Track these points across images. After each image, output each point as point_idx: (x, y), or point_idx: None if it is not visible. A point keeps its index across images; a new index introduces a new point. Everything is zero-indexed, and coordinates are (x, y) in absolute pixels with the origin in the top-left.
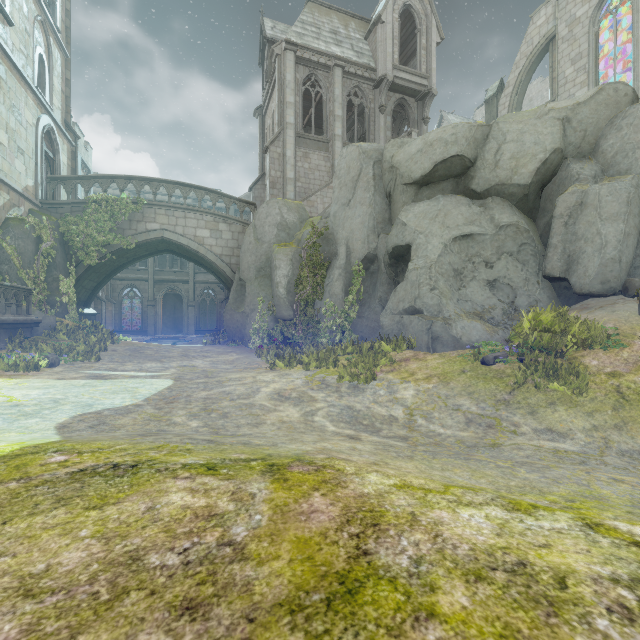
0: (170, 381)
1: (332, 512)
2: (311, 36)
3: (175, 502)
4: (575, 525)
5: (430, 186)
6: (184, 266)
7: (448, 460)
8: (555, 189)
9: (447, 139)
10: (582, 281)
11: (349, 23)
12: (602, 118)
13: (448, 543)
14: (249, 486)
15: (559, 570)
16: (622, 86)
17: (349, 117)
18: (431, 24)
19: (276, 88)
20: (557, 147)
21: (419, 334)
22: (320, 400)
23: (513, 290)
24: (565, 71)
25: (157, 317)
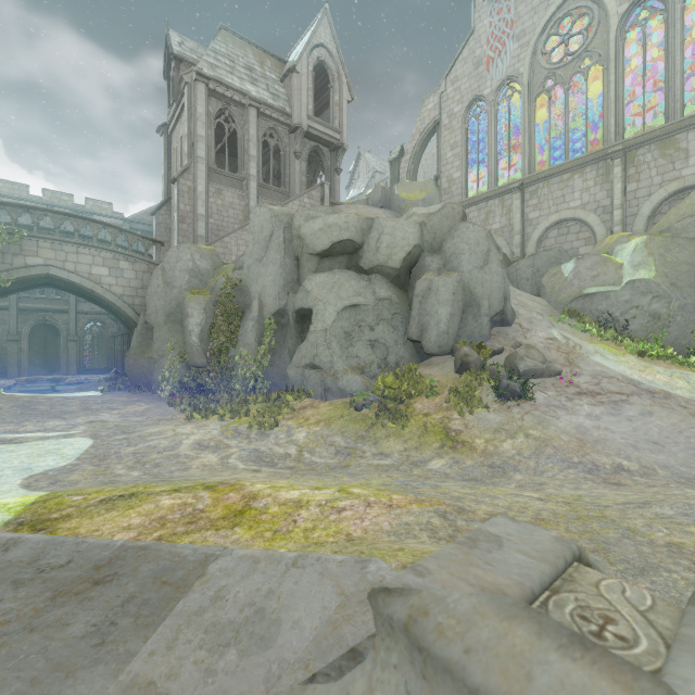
0: (89, 440)
1: (238, 497)
2: (225, 69)
3: (167, 503)
4: (334, 491)
5: (330, 258)
6: (60, 291)
7: (310, 477)
8: (418, 272)
9: (341, 225)
10: (428, 345)
11: (265, 61)
12: (445, 226)
13: (279, 499)
14: (199, 494)
15: (310, 500)
16: (456, 206)
17: (265, 152)
18: (343, 83)
19: (186, 117)
20: (417, 244)
21: (316, 386)
22: (234, 446)
23: (387, 349)
24: (447, 154)
25: (22, 355)
